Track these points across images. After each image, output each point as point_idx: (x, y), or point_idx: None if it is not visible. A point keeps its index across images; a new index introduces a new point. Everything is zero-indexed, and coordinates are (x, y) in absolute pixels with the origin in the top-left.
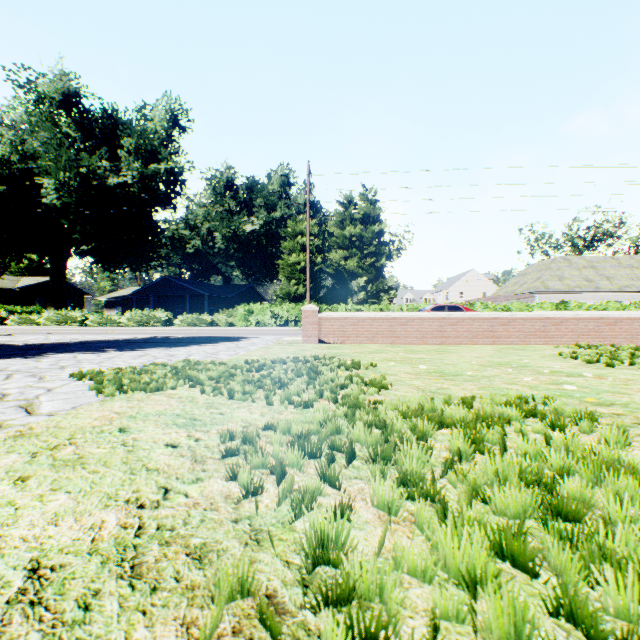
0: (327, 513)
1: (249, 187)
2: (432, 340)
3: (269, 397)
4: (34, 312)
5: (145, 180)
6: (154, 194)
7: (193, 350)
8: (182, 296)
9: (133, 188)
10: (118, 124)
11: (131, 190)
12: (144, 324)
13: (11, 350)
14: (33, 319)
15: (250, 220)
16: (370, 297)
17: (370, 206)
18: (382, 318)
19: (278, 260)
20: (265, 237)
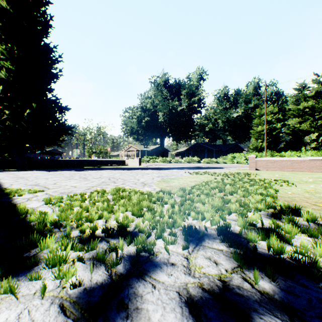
0: (219, 179)
1: (235, 94)
2: (315, 170)
3: (222, 176)
4: (154, 158)
5: (189, 105)
6: (192, 110)
7: (207, 170)
8: (203, 150)
9: (185, 110)
10: (180, 85)
11: (185, 110)
12: (189, 162)
13: (163, 168)
14: (156, 160)
15: (235, 111)
16: (321, 146)
17: (321, 86)
18: (286, 160)
19: (252, 129)
20: (244, 118)
